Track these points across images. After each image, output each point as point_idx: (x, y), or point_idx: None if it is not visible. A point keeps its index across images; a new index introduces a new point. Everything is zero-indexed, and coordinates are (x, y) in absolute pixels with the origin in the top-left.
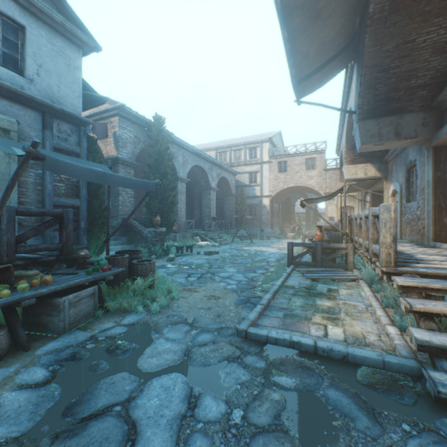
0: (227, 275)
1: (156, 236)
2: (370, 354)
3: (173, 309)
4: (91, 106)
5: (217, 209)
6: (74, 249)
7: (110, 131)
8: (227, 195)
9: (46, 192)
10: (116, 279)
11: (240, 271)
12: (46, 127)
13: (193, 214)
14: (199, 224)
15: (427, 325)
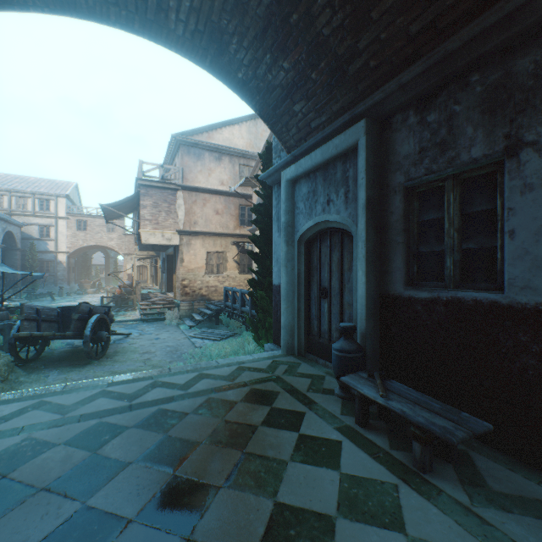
0: None
1: None
2: (132, 319)
3: None
4: None
5: None
6: None
7: None
8: (11, 250)
9: None
10: None
11: None
12: None
13: None
14: None
15: (144, 311)
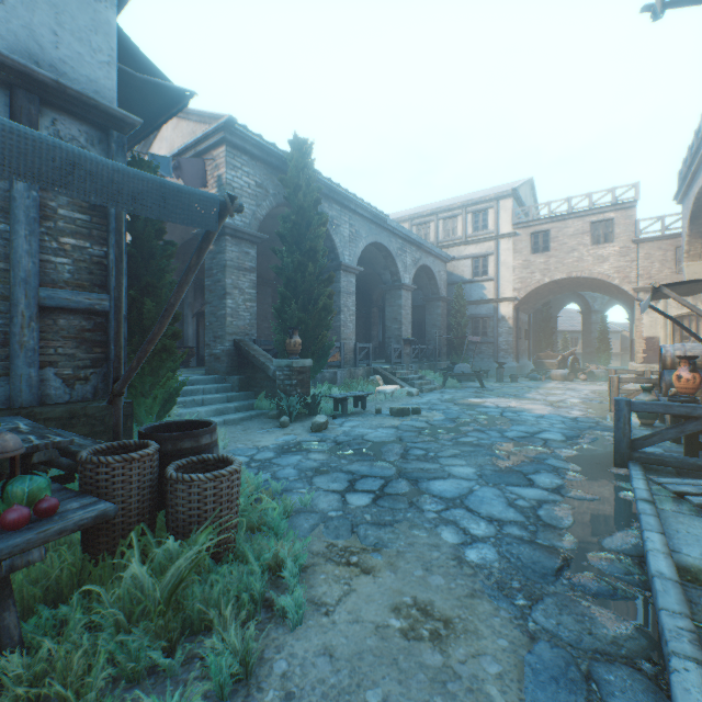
0: (454, 491)
1: (292, 376)
2: None
3: None
4: (165, 118)
5: (412, 326)
6: (92, 408)
7: (211, 176)
8: (431, 300)
9: (17, 275)
10: (102, 528)
11: (486, 475)
12: (17, 122)
13: (370, 335)
14: (380, 352)
15: None
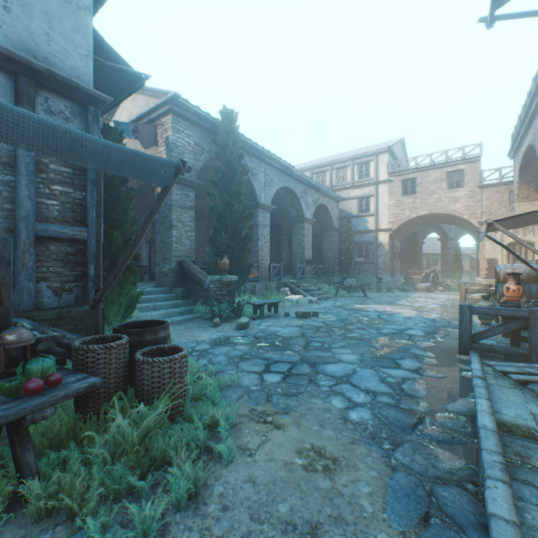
0: (341, 372)
1: (222, 288)
2: None
3: (206, 516)
4: (127, 94)
5: (313, 250)
6: (74, 312)
7: (161, 137)
8: (327, 230)
9: (20, 213)
10: (90, 396)
11: (366, 360)
12: (20, 100)
13: (281, 257)
14: (288, 270)
15: None
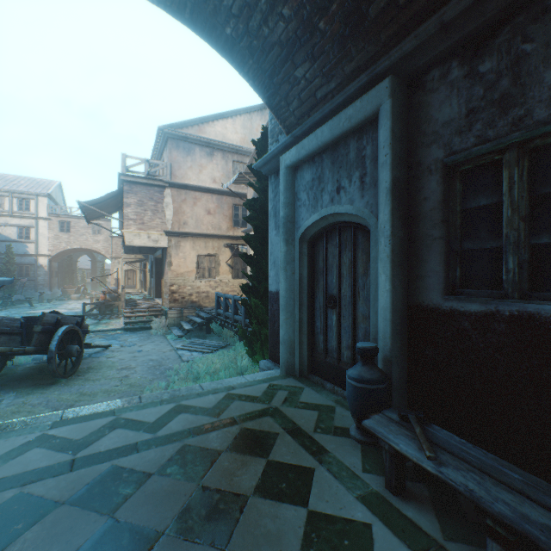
0: None
1: None
2: (114, 328)
3: None
4: None
5: None
6: None
7: None
8: None
9: None
10: None
11: None
12: None
13: None
14: None
15: (128, 319)
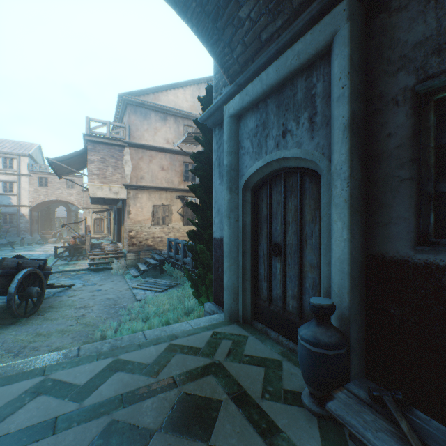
0: None
1: None
2: (80, 269)
3: None
4: None
5: None
6: None
7: None
8: None
9: None
10: None
11: None
12: None
13: None
14: None
15: (92, 261)
